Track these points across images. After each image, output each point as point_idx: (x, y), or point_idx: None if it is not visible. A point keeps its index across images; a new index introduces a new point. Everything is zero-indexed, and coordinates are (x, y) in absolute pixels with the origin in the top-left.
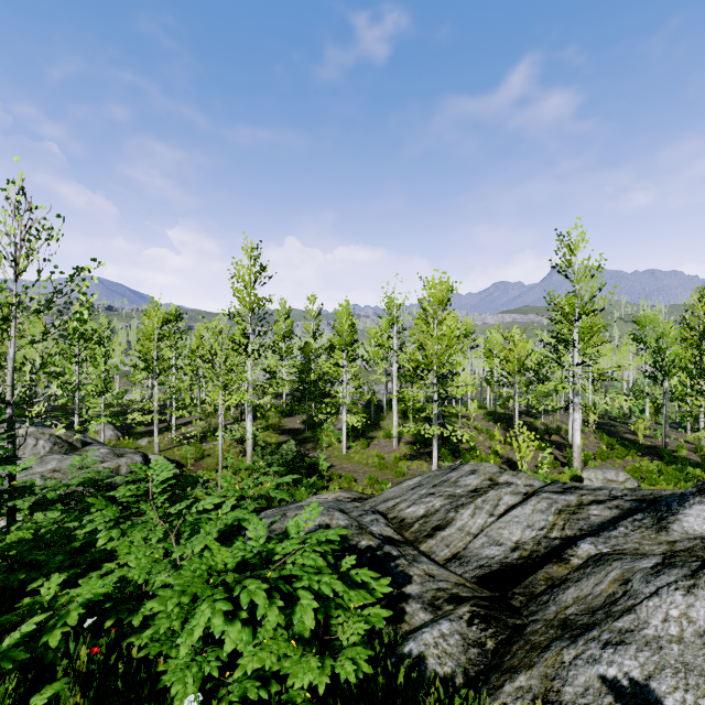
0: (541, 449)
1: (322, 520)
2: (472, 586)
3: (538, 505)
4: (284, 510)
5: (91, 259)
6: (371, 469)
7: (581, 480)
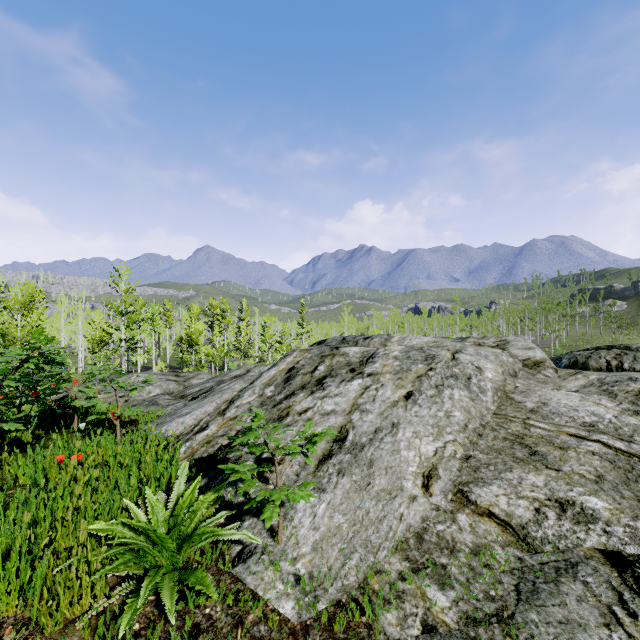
0: None
1: None
2: None
3: None
4: None
5: None
6: None
7: None
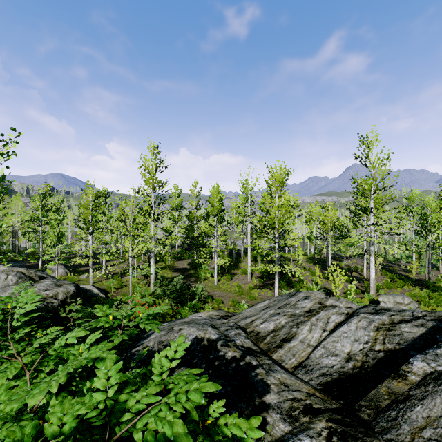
0: (346, 282)
1: (198, 334)
2: (321, 396)
3: (359, 323)
4: (172, 325)
5: (11, 128)
6: (233, 295)
7: (376, 303)
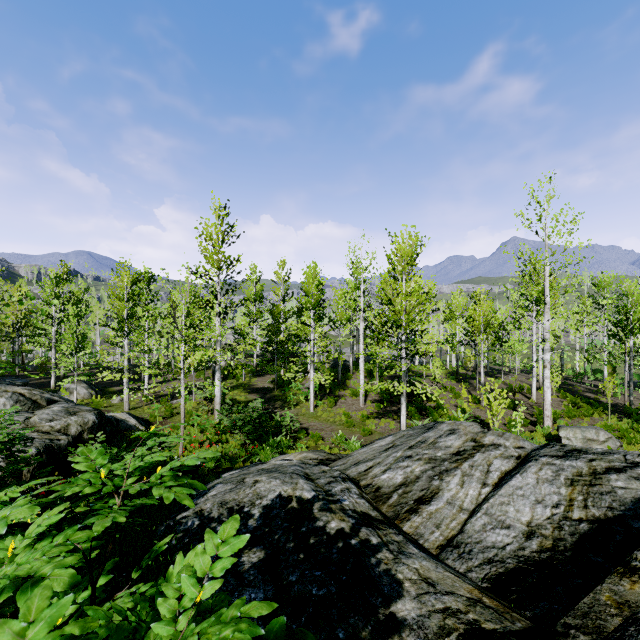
0: (507, 408)
1: (283, 490)
2: (493, 605)
3: (540, 472)
4: (244, 474)
5: None
6: (339, 427)
7: (554, 439)
